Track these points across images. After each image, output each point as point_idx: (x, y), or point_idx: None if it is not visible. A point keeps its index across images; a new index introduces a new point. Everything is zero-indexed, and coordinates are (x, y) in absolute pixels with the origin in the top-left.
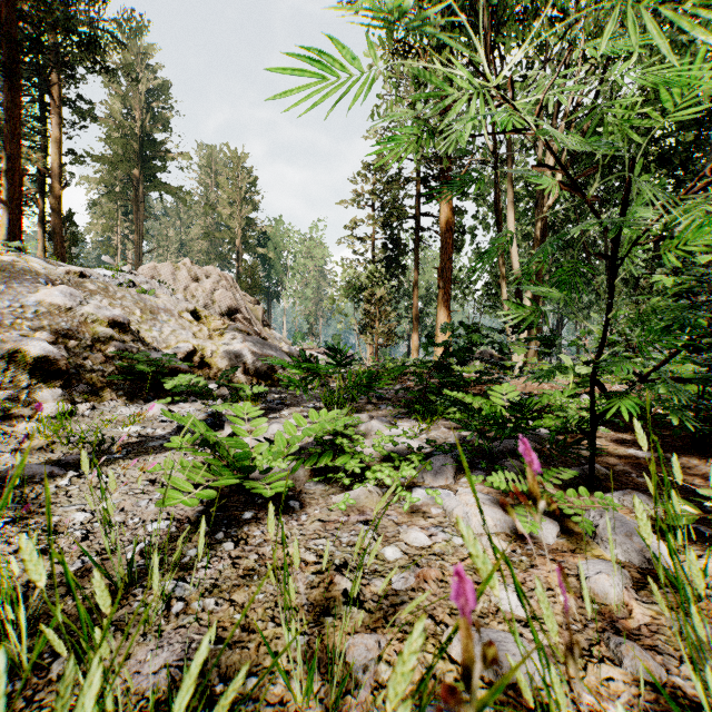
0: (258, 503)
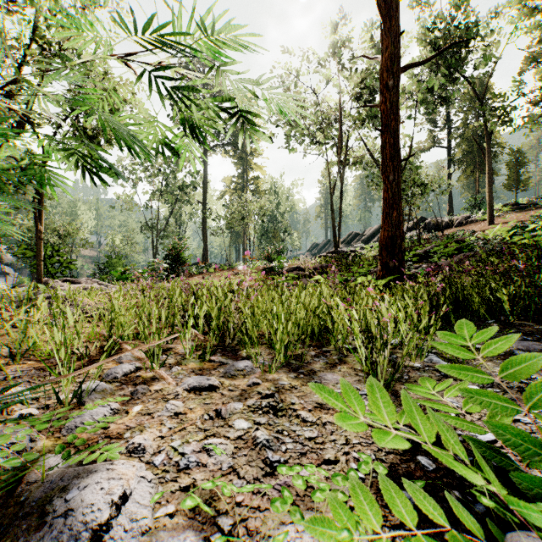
0: (451, 488)
